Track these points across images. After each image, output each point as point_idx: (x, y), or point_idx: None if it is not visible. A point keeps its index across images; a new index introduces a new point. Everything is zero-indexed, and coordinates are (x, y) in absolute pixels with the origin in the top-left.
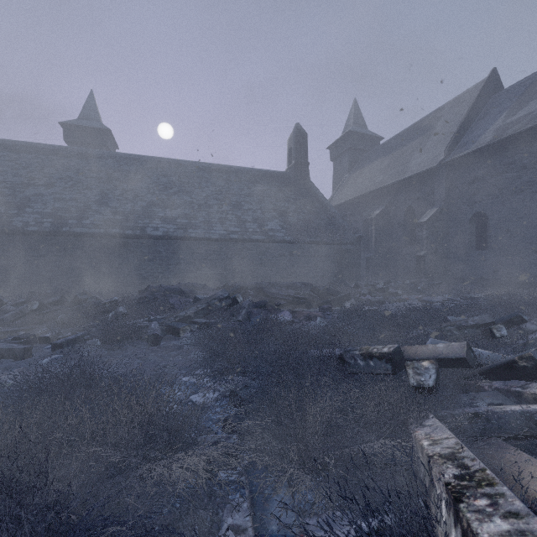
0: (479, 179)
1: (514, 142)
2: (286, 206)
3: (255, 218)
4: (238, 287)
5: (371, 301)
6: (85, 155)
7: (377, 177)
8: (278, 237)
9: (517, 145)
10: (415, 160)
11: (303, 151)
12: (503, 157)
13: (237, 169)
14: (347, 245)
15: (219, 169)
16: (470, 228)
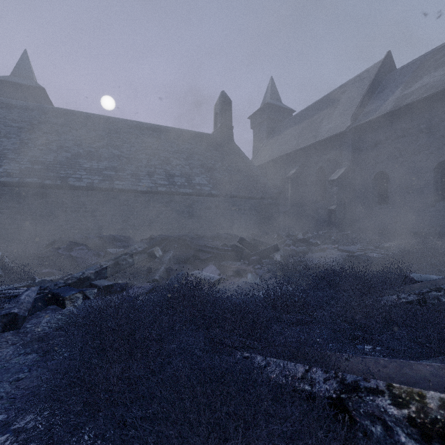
0: (381, 143)
1: (412, 109)
2: (213, 163)
3: (183, 173)
4: (159, 239)
5: (296, 252)
6: (8, 105)
7: (291, 142)
8: (205, 191)
9: (414, 112)
10: (325, 127)
11: (228, 116)
12: (402, 123)
13: (167, 128)
14: (268, 199)
15: (150, 128)
16: (373, 185)
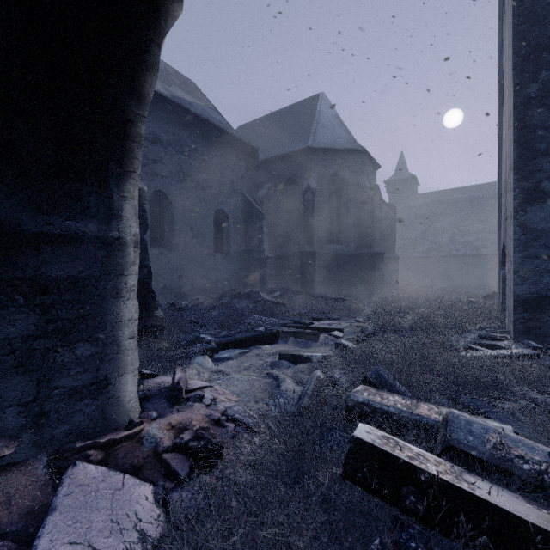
0: None
1: None
2: None
3: None
4: None
5: None
6: (408, 208)
7: None
8: None
9: None
10: None
11: None
12: None
13: None
14: None
15: None
16: None
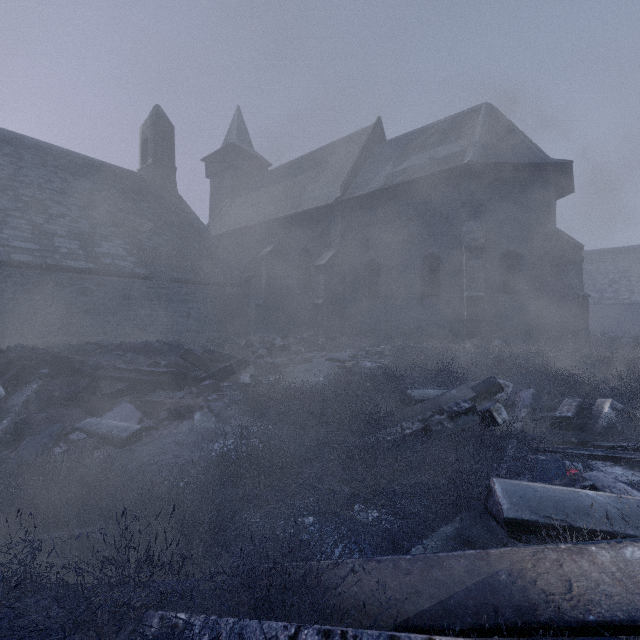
0: (372, 225)
1: (402, 191)
2: (138, 222)
3: (75, 232)
4: (1, 360)
5: (273, 366)
6: None
7: (267, 207)
8: (122, 268)
9: (404, 195)
10: (310, 194)
11: (167, 148)
12: (393, 204)
13: (40, 144)
14: (233, 287)
15: None
16: (364, 276)
